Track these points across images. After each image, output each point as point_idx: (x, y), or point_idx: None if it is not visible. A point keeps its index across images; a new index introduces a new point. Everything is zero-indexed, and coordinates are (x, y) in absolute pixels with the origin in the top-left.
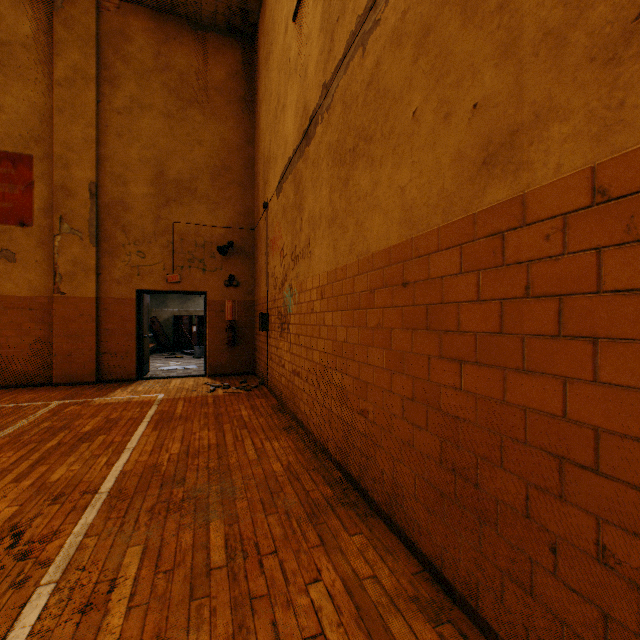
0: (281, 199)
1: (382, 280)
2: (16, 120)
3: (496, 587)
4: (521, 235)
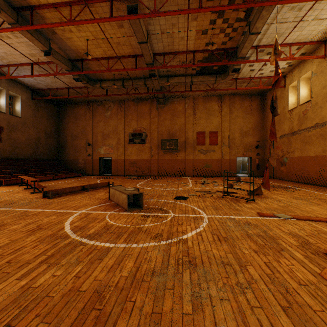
0: (281, 140)
1: (311, 159)
2: (215, 125)
3: (323, 182)
4: (325, 158)
